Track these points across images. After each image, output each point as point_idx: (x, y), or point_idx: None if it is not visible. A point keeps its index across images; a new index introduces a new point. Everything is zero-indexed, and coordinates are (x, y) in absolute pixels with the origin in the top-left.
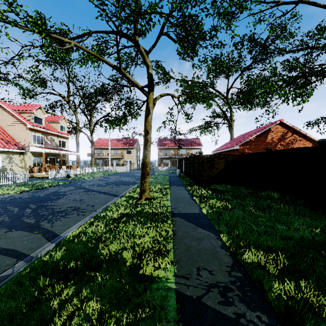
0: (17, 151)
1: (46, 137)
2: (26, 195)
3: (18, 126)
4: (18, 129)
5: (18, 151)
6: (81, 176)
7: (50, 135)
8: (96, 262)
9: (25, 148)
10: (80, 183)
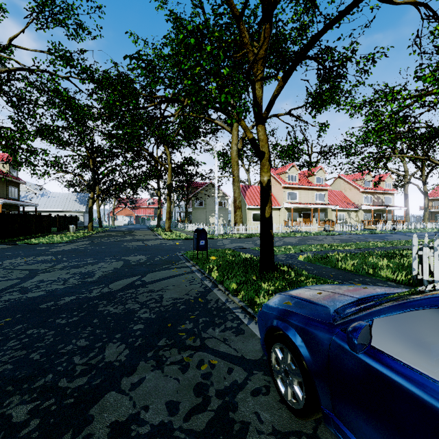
0: (353, 209)
1: (373, 196)
2: (369, 235)
3: (353, 191)
4: (353, 193)
5: (354, 209)
6: (407, 230)
7: (376, 194)
8: (402, 241)
9: (358, 207)
10: (404, 233)
